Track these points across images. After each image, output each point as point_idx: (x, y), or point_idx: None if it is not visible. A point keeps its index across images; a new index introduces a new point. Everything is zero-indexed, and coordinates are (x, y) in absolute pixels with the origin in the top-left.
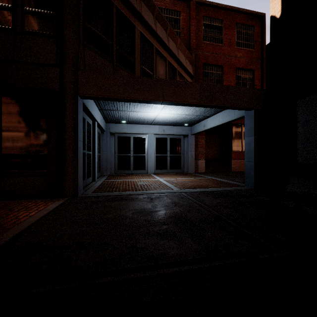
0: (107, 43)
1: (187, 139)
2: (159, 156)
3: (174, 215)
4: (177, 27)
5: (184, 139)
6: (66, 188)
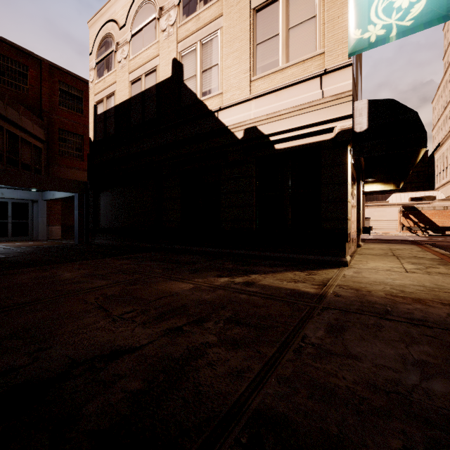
0: None
1: (37, 204)
2: None
3: None
4: (23, 82)
5: (34, 204)
6: None
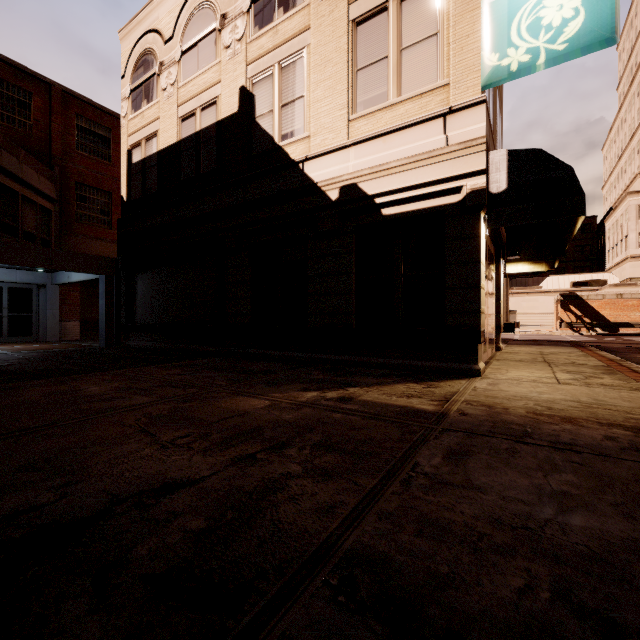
0: None
1: (45, 291)
2: None
3: None
4: (24, 116)
5: (40, 291)
6: None
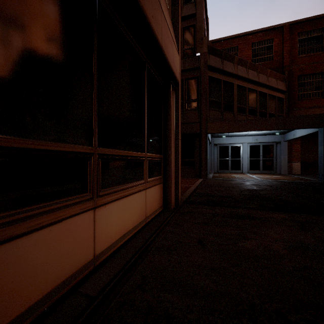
0: (219, 102)
1: (279, 145)
2: (252, 160)
3: (253, 184)
4: (269, 53)
5: (277, 145)
6: (202, 174)
